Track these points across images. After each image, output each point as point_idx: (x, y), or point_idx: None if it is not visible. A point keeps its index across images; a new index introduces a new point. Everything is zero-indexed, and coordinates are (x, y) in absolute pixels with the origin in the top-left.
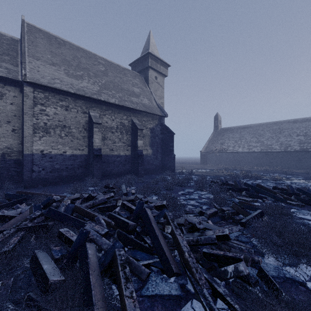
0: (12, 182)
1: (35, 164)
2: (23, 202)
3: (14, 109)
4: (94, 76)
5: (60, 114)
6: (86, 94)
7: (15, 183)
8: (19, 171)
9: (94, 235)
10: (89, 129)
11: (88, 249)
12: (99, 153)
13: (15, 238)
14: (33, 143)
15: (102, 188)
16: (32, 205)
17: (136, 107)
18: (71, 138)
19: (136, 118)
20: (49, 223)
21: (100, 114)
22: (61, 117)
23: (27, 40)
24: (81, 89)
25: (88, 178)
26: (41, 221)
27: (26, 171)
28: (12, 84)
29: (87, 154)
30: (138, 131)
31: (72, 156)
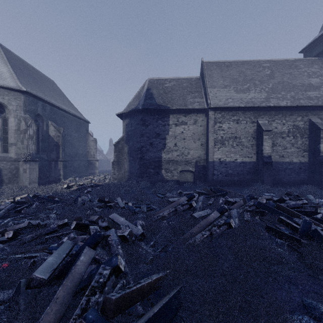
0: (200, 181)
1: (215, 169)
2: (225, 195)
3: (202, 129)
4: (260, 83)
5: (232, 127)
6: (255, 104)
7: (202, 182)
8: (204, 174)
9: (312, 227)
10: (257, 138)
11: (320, 232)
12: (270, 160)
13: (249, 214)
14: (214, 153)
15: (280, 195)
16: (245, 197)
17: (317, 103)
18: (241, 147)
19: (316, 117)
20: (265, 211)
21: (268, 120)
22: (233, 130)
23: (206, 75)
24: (250, 101)
25: (256, 184)
26: (254, 209)
27: (210, 174)
28: (201, 112)
29: (255, 161)
30: (321, 132)
31: (241, 163)
